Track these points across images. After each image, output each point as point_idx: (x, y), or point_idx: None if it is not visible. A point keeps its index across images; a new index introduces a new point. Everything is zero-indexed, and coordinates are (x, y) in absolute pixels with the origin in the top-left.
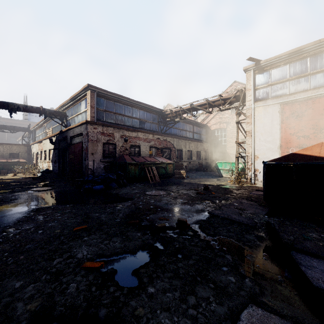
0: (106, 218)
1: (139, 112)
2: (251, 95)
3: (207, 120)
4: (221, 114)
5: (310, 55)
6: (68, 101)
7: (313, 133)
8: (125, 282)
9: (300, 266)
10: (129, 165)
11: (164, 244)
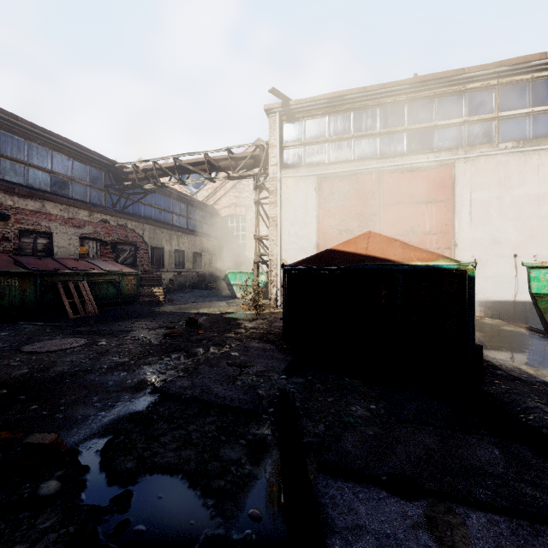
0: None
1: (51, 155)
2: (277, 157)
3: (214, 198)
4: (237, 190)
5: (354, 108)
6: None
7: (357, 226)
8: None
9: (332, 538)
10: (1, 277)
11: None
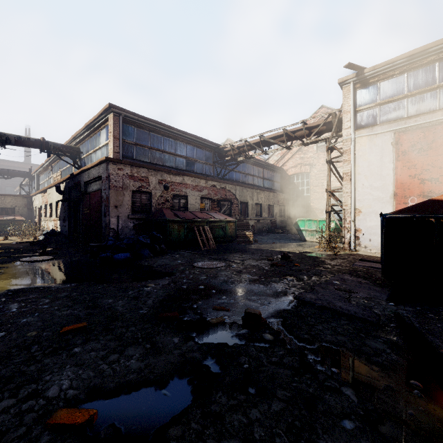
0: (123, 308)
1: (186, 147)
2: (351, 120)
3: (282, 161)
4: (302, 152)
5: (439, 58)
6: (82, 131)
7: None
8: None
9: None
10: (170, 223)
11: (222, 361)
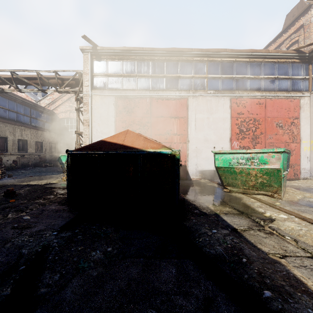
0: None
1: None
2: (89, 81)
3: (54, 105)
4: (71, 102)
5: (137, 59)
6: None
7: (138, 128)
8: None
9: None
10: None
11: None
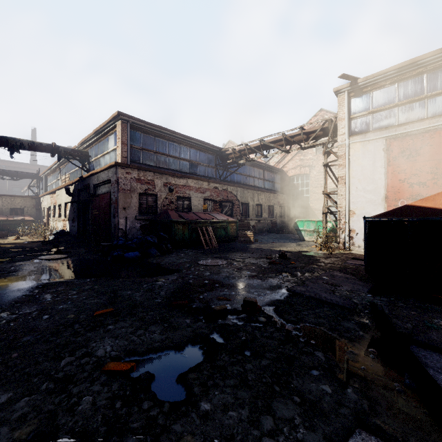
0: (141, 298)
1: (189, 151)
2: (345, 127)
3: (283, 162)
4: (302, 154)
5: (427, 70)
6: (91, 136)
7: (431, 179)
8: (167, 394)
9: (427, 368)
10: (175, 224)
11: (225, 335)
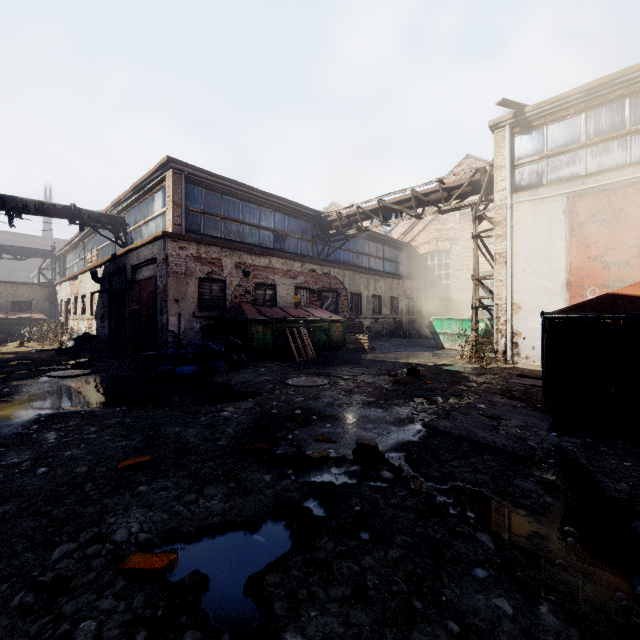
0: (195, 439)
1: (274, 216)
2: (506, 179)
3: (411, 234)
4: (440, 222)
5: (630, 93)
6: (128, 194)
7: (637, 256)
8: (228, 614)
9: None
10: (252, 324)
11: (327, 503)
